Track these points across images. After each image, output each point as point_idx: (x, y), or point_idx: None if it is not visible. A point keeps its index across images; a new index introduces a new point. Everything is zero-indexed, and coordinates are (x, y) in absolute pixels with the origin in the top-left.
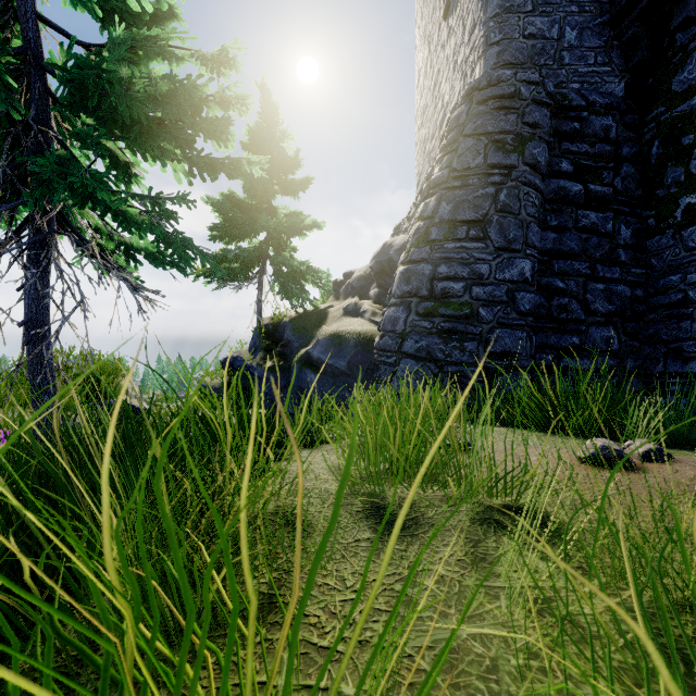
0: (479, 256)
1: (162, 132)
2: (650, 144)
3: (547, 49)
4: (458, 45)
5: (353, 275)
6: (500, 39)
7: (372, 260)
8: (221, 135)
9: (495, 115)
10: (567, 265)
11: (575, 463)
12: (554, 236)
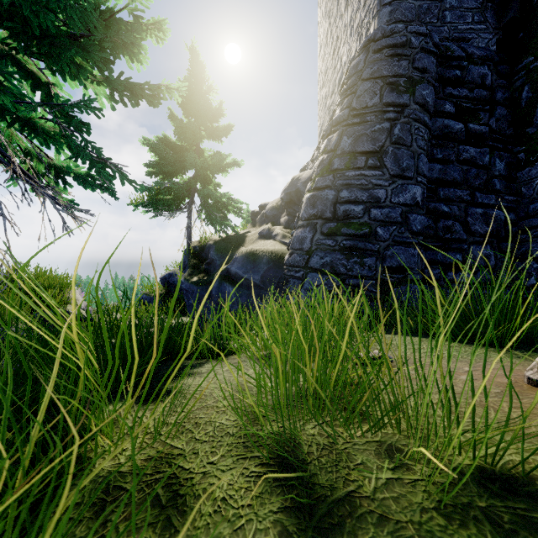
0: (376, 182)
1: (74, 44)
2: (521, 89)
3: (432, 9)
4: (354, 11)
5: (267, 206)
6: (392, 0)
7: (282, 192)
8: (132, 48)
9: (389, 61)
10: (450, 192)
11: (525, 386)
12: (439, 167)
